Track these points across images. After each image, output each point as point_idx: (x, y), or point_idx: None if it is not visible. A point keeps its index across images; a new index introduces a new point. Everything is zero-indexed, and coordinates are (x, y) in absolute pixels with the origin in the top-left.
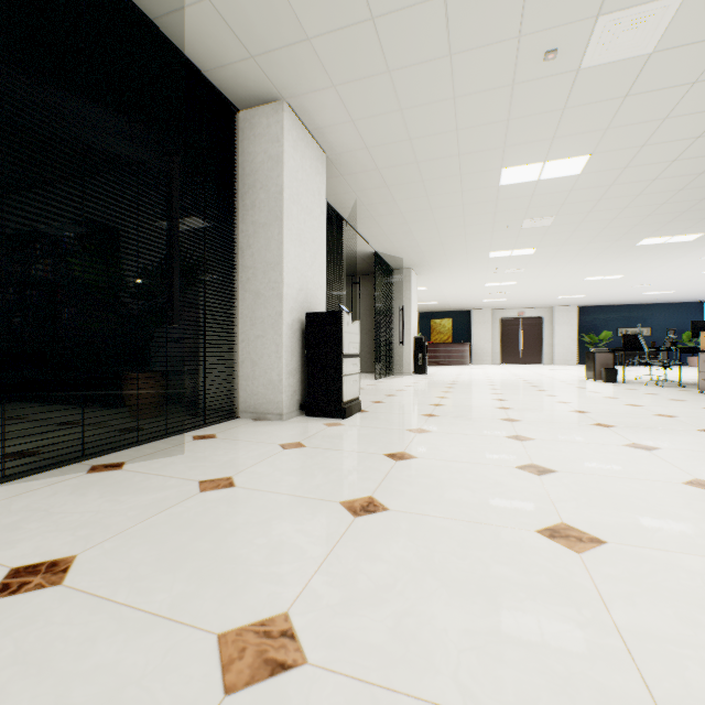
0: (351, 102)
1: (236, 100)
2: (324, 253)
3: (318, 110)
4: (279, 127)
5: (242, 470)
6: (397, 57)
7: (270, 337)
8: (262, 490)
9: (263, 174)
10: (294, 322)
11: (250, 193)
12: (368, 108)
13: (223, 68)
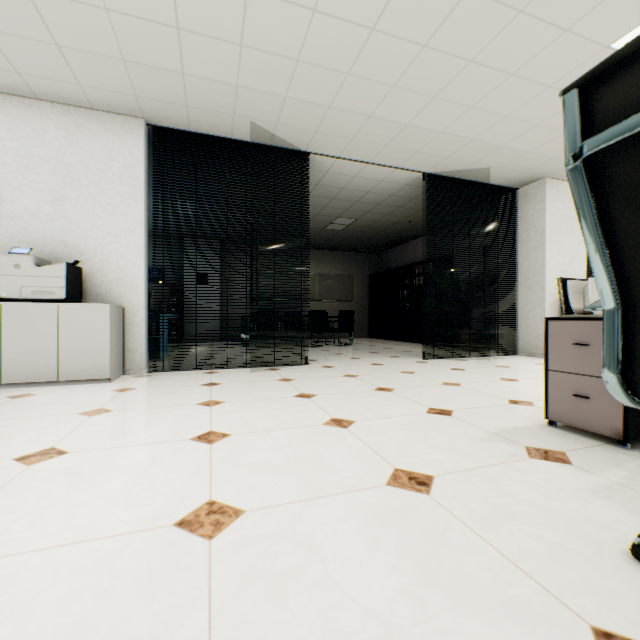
0: None
1: (515, 186)
2: (583, 253)
3: None
4: (542, 193)
5: (513, 366)
6: None
7: (536, 311)
8: (519, 369)
9: (532, 221)
10: (554, 302)
11: (524, 232)
12: None
13: (507, 181)
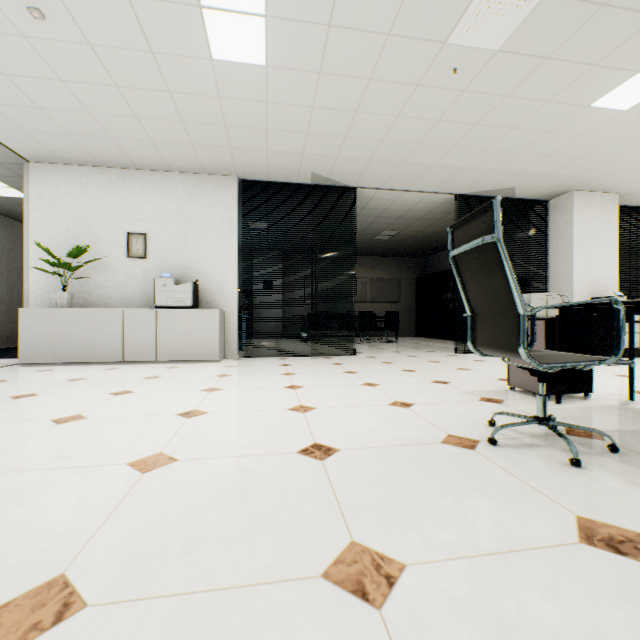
0: (618, 177)
1: (546, 199)
2: (615, 257)
3: (597, 186)
4: (570, 205)
5: None
6: (635, 160)
7: None
8: None
9: (561, 230)
10: None
11: (554, 240)
12: (633, 174)
13: (536, 195)
